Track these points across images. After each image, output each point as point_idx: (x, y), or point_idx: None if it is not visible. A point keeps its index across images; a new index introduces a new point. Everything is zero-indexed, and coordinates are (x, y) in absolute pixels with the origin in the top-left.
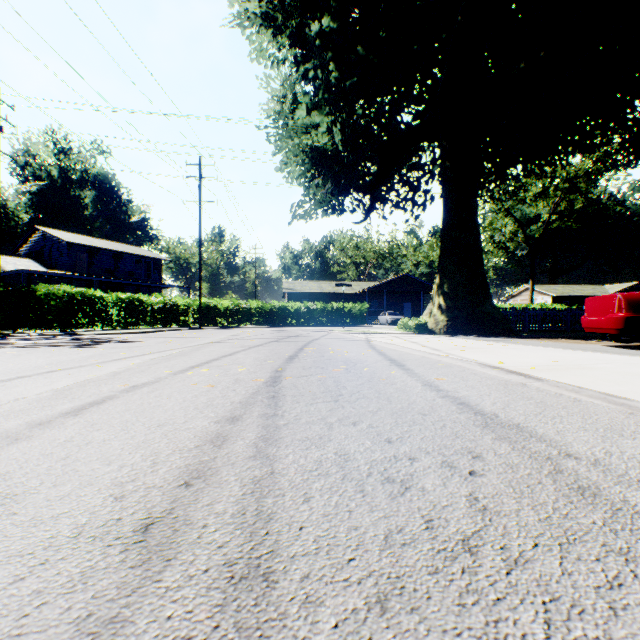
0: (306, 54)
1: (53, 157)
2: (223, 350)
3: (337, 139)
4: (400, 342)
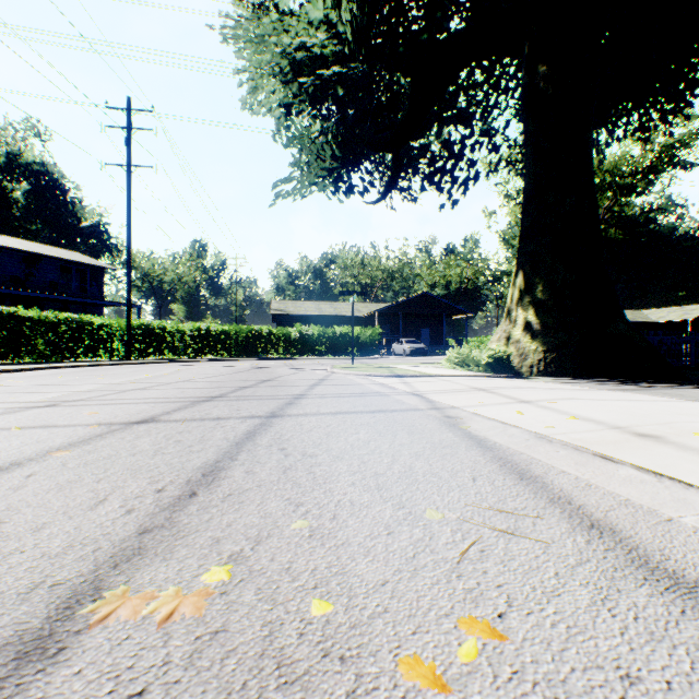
0: None
1: None
2: None
3: (344, 16)
4: (587, 432)
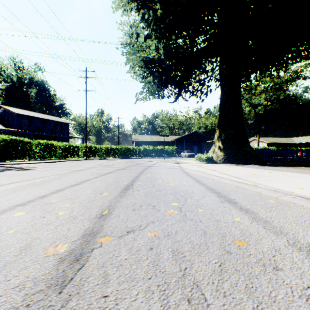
0: (143, 2)
1: (14, 71)
2: (79, 178)
3: (161, 52)
4: (204, 170)
